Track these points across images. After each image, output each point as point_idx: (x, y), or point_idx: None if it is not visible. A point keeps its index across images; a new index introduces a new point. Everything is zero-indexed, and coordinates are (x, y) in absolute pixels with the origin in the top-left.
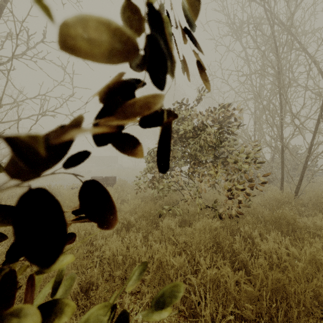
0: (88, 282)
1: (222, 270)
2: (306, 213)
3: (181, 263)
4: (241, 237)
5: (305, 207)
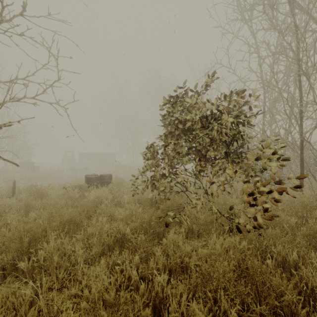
0: None
1: None
2: None
3: None
4: (274, 261)
5: None
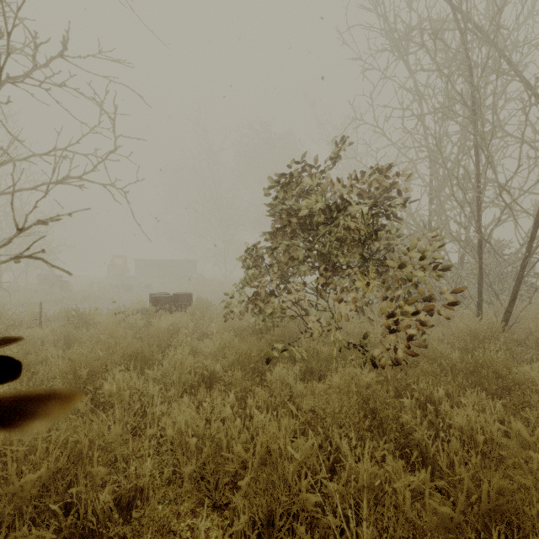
0: (131, 487)
1: (388, 468)
2: (527, 357)
3: (308, 452)
4: (414, 401)
5: (521, 346)
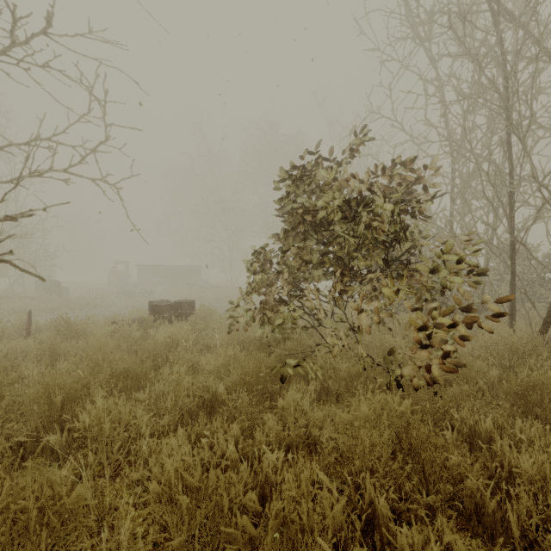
0: None
1: None
2: None
3: (337, 518)
4: (456, 433)
5: None
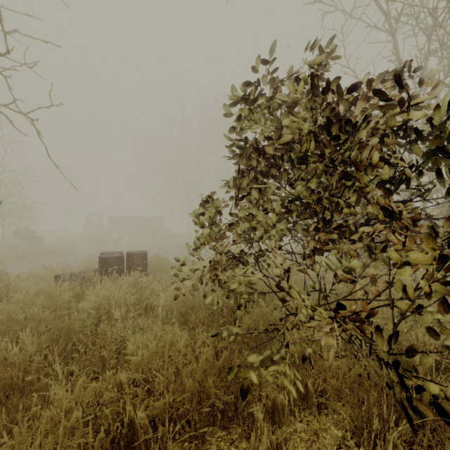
0: None
1: None
2: None
3: None
4: None
5: None
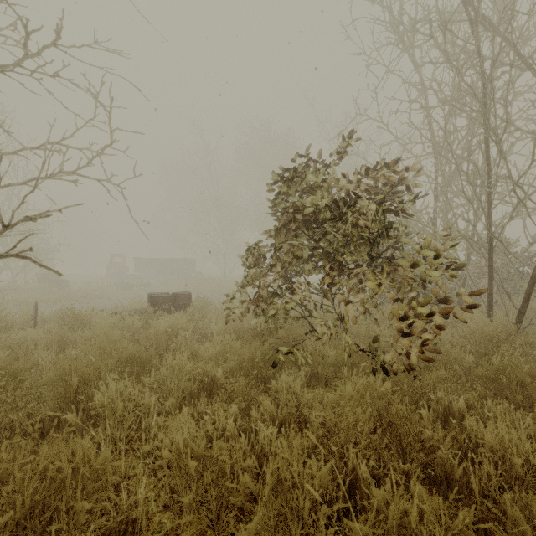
0: (122, 520)
1: (424, 507)
2: None
3: (323, 478)
4: (432, 412)
5: (534, 349)
